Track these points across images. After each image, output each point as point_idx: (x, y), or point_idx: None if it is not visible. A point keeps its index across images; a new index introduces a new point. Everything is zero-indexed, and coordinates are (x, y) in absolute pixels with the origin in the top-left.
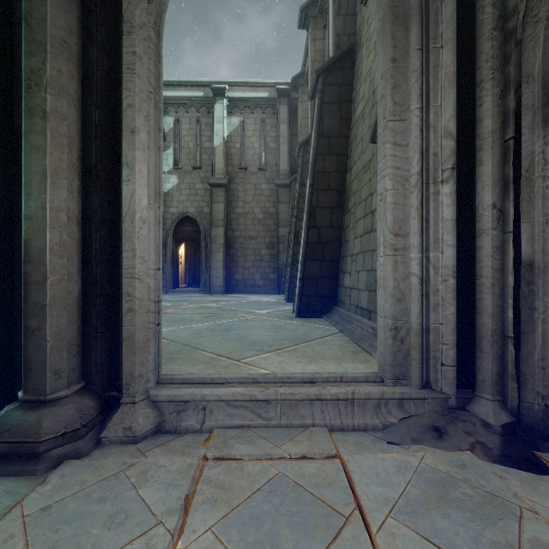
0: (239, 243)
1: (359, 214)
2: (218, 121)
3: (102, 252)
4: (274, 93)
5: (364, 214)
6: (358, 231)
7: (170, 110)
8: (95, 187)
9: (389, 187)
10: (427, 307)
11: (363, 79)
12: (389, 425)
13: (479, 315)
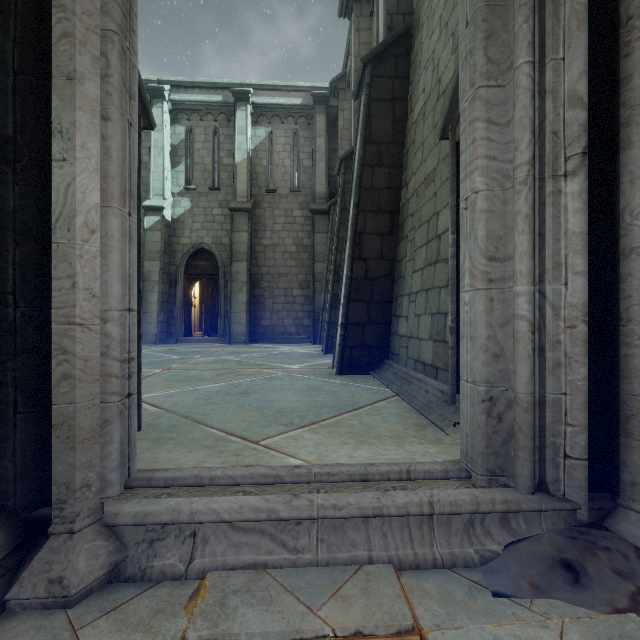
0: (266, 281)
1: (420, 241)
2: (240, 132)
3: (25, 281)
4: (309, 99)
5: (426, 239)
6: (417, 262)
7: (181, 117)
8: (13, 174)
9: (481, 186)
10: (541, 368)
11: (423, 67)
12: (491, 556)
13: (624, 380)
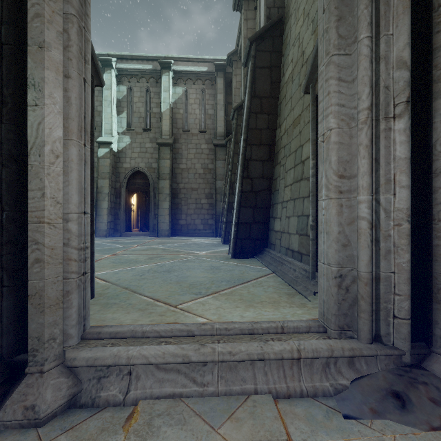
0: (183, 193)
1: (289, 165)
2: (165, 90)
3: (9, 192)
4: (213, 67)
5: (294, 164)
6: (288, 180)
7: (123, 80)
8: (0, 115)
9: (334, 125)
10: (377, 254)
11: (292, 44)
12: (341, 388)
13: (436, 263)
